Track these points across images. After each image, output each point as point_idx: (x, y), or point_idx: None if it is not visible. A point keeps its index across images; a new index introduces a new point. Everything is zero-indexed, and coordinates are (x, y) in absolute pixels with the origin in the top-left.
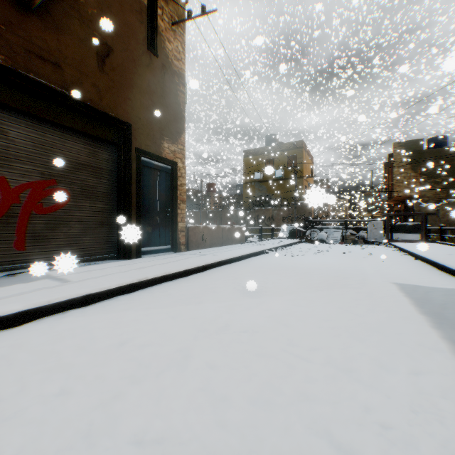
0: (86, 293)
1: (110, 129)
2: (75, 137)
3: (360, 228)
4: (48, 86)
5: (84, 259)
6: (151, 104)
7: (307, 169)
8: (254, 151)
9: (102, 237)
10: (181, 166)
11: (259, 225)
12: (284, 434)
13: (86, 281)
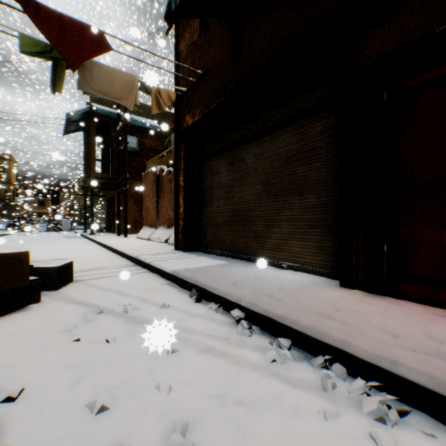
0: None
1: None
2: None
3: (59, 223)
4: None
5: None
6: None
7: (15, 176)
8: None
9: None
10: None
11: None
12: (46, 239)
13: None
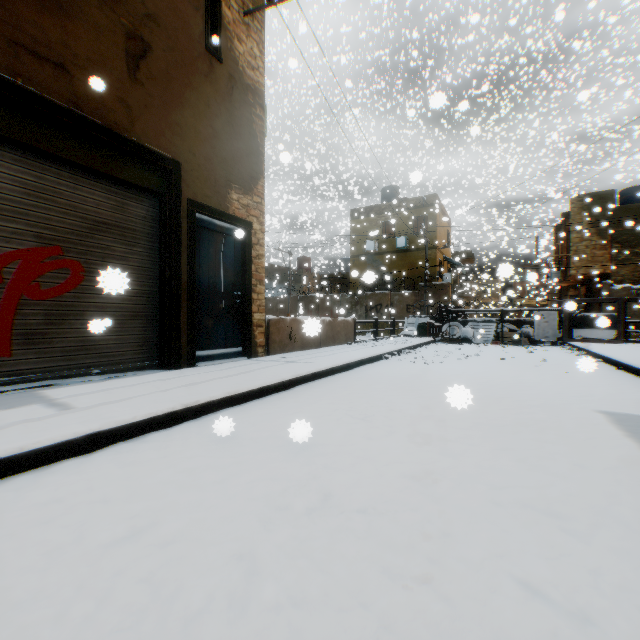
0: (92, 431)
1: (148, 169)
2: (92, 181)
3: (523, 321)
4: (47, 99)
5: (107, 370)
6: (212, 133)
7: (442, 236)
8: (365, 211)
9: (135, 336)
10: (258, 228)
11: (372, 316)
12: None
13: (98, 409)
